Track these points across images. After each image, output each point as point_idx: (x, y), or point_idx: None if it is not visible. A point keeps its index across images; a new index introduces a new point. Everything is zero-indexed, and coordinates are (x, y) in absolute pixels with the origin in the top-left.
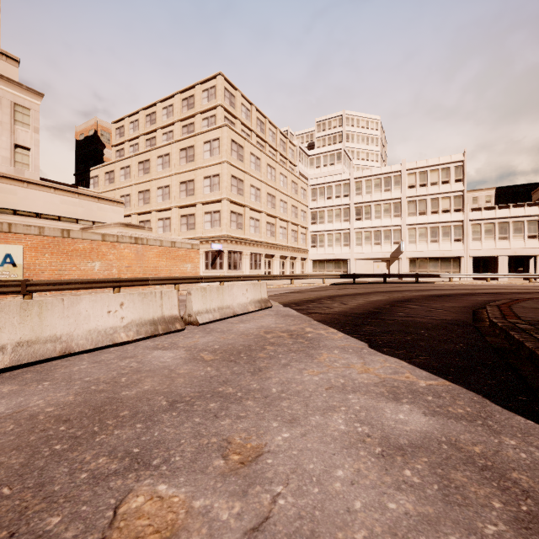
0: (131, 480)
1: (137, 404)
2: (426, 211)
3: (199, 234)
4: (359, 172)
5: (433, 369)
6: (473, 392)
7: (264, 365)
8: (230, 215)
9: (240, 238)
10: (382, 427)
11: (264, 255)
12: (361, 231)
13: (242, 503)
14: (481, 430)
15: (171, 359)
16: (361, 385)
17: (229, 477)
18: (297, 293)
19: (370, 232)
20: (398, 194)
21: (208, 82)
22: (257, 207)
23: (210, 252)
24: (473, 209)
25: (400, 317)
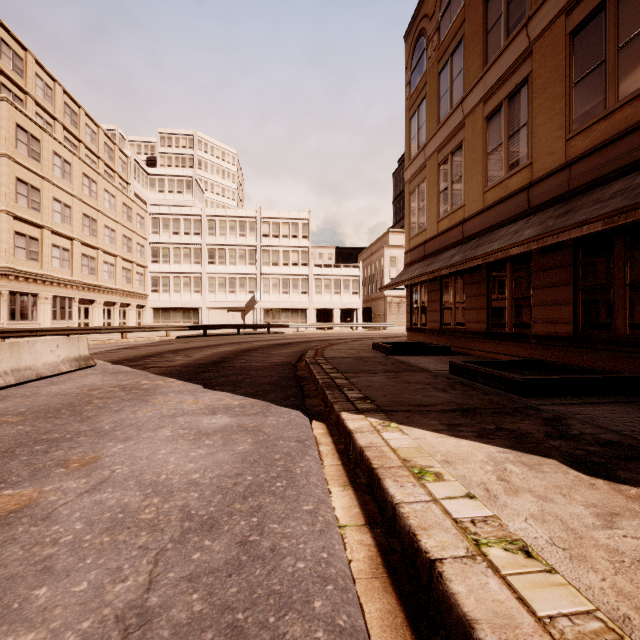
0: None
1: None
2: (279, 262)
3: None
4: (212, 209)
5: (248, 394)
6: (267, 401)
7: (94, 414)
8: (14, 237)
9: (34, 274)
10: (199, 428)
11: (77, 300)
12: (215, 276)
13: (87, 478)
14: (259, 417)
15: None
16: (190, 411)
17: (73, 473)
18: (131, 349)
19: (225, 279)
20: (254, 242)
21: None
22: (65, 231)
23: None
24: (316, 265)
25: (240, 364)
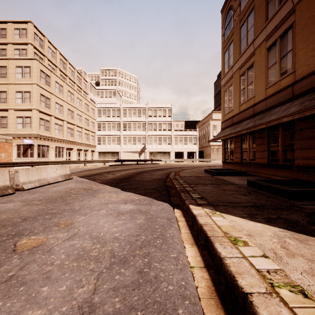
0: (17, 239)
1: (3, 223)
2: (156, 129)
3: (11, 132)
4: (125, 104)
5: (142, 194)
6: (151, 198)
7: (71, 201)
8: (39, 120)
9: (47, 137)
10: (118, 210)
11: (65, 148)
12: (126, 136)
13: (67, 233)
14: (148, 206)
15: (13, 206)
16: (114, 201)
17: (61, 230)
18: (88, 171)
19: (131, 138)
20: (144, 119)
21: (20, 23)
22: (60, 117)
23: (21, 145)
24: (175, 130)
25: (138, 179)
